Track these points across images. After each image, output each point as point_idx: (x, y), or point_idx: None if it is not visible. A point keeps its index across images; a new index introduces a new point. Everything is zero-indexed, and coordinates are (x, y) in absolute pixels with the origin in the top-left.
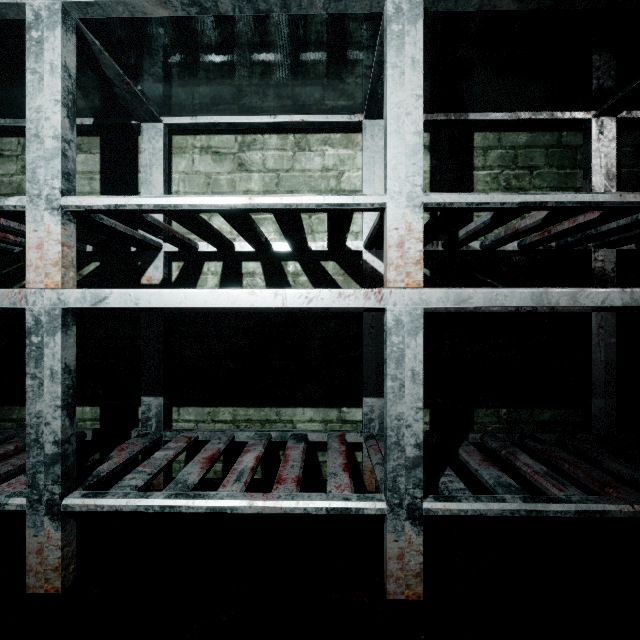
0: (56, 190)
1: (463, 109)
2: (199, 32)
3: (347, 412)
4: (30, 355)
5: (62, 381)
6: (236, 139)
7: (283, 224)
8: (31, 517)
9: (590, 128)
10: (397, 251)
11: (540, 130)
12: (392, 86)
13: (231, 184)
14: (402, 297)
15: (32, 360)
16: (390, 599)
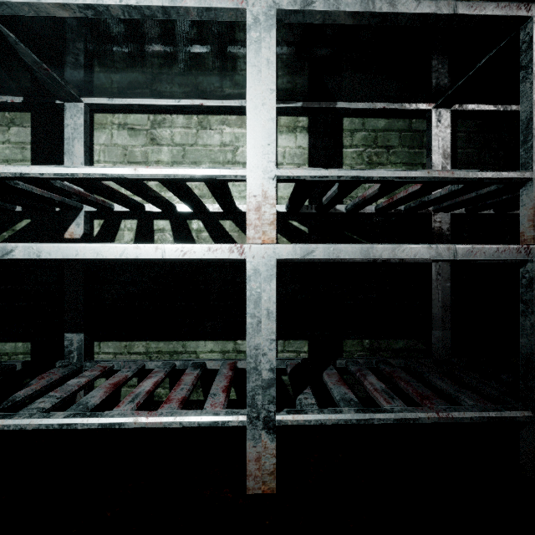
0: None
1: (332, 99)
2: (100, 30)
3: (241, 344)
4: None
5: None
6: (149, 118)
7: (172, 190)
8: None
9: (431, 117)
10: (255, 214)
11: (395, 117)
12: (251, 81)
13: (144, 155)
14: (259, 251)
15: None
16: (250, 493)
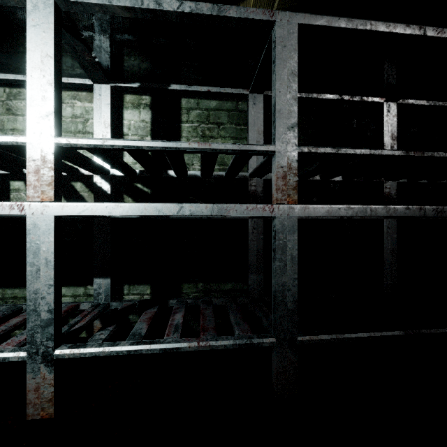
0: None
1: (164, 81)
2: None
3: (91, 289)
4: None
5: None
6: (5, 90)
7: None
8: None
9: (248, 100)
10: (35, 176)
11: (224, 99)
12: (31, 60)
13: (0, 123)
14: (38, 208)
15: None
16: (29, 419)
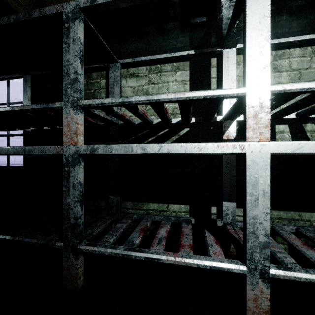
0: (266, 81)
1: None
2: None
3: None
4: (249, 181)
5: (269, 198)
6: (271, 53)
7: None
8: (249, 278)
9: None
10: None
11: None
12: None
13: None
14: None
15: (250, 184)
16: None
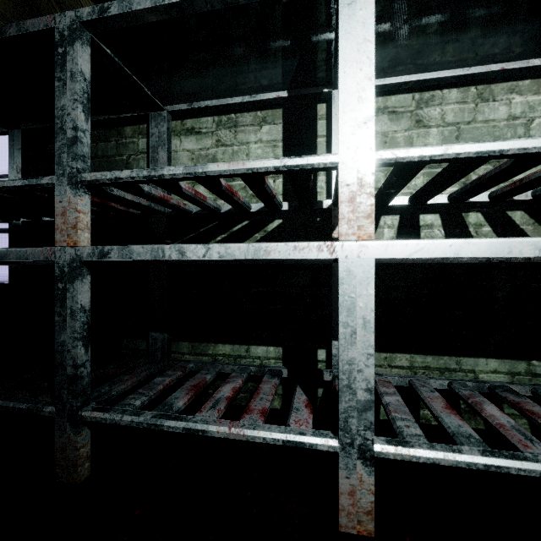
0: (368, 144)
1: None
2: None
3: (537, 365)
4: (342, 304)
5: (373, 330)
6: (413, 97)
7: None
8: (343, 459)
9: None
10: None
11: None
12: None
13: (408, 141)
14: None
15: (344, 309)
16: None
